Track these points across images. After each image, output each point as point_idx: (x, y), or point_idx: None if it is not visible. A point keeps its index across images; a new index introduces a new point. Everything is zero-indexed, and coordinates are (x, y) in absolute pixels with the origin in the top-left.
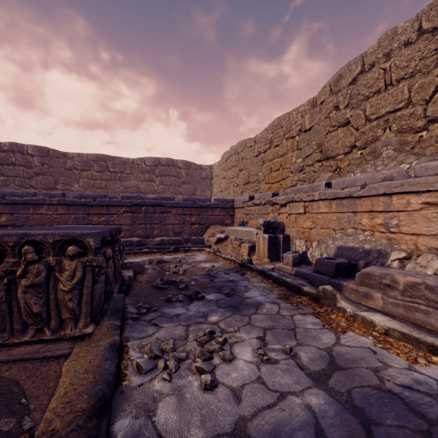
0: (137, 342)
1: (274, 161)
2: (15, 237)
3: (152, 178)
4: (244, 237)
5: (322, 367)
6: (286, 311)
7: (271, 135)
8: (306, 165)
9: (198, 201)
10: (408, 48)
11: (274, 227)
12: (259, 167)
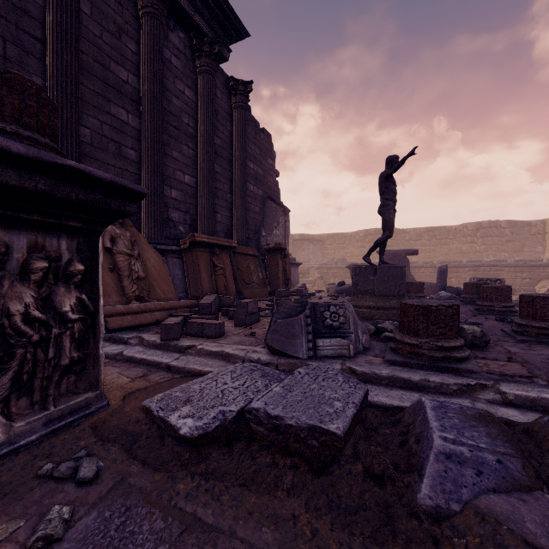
0: None
1: None
2: (486, 279)
3: (474, 241)
4: None
5: None
6: None
7: None
8: None
9: (528, 262)
10: None
11: None
12: None
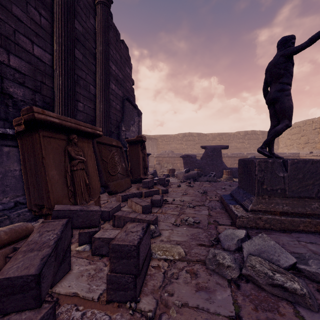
0: None
1: None
2: None
3: (244, 141)
4: None
5: None
6: None
7: None
8: None
9: (279, 154)
10: None
11: None
12: (315, 135)
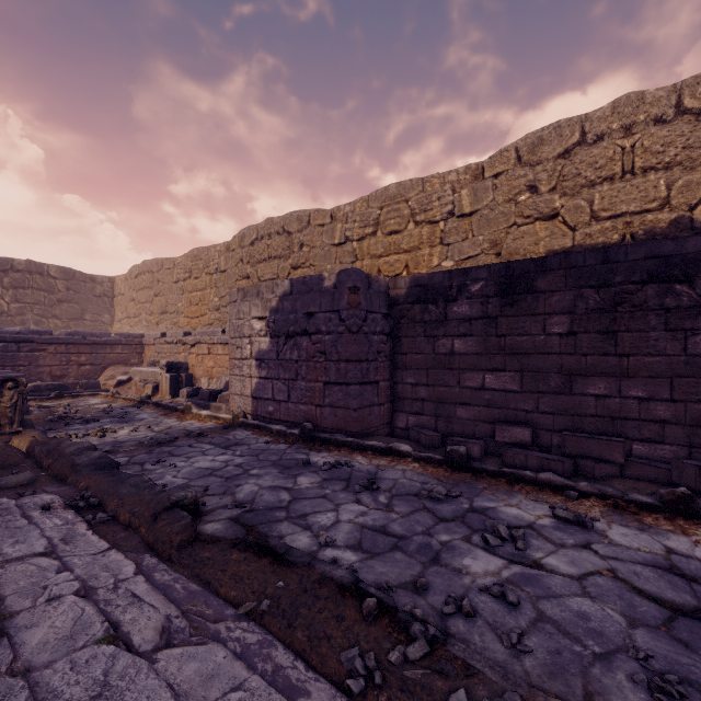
0: (55, 434)
1: (194, 295)
2: None
3: None
4: (150, 377)
5: (163, 430)
6: (161, 419)
7: (191, 264)
8: (221, 305)
9: (90, 336)
10: (279, 237)
11: (177, 367)
12: (179, 296)
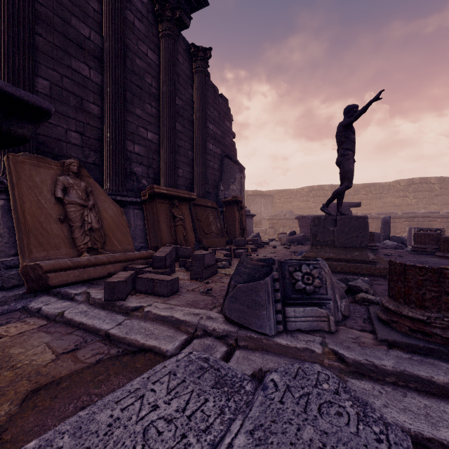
0: None
1: None
2: (426, 229)
3: (406, 195)
4: None
5: None
6: None
7: None
8: None
9: None
10: None
11: None
12: None
